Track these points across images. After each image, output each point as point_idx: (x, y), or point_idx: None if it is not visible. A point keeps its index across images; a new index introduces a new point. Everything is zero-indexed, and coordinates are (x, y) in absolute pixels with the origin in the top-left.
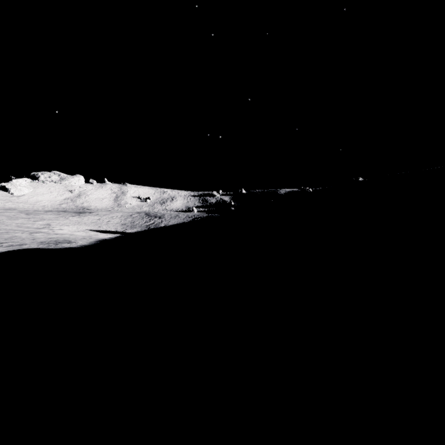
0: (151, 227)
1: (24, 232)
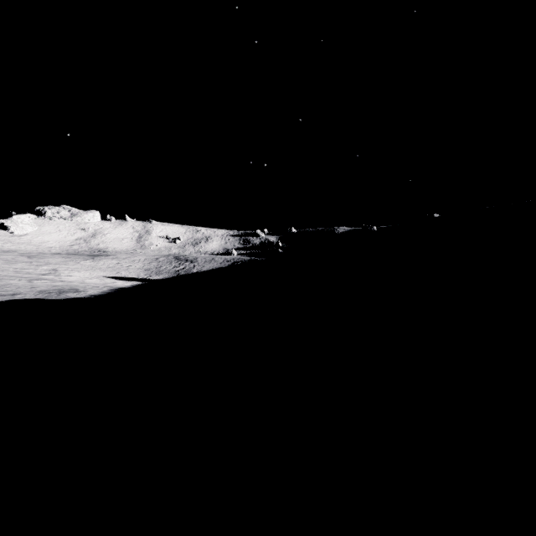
0: (181, 273)
1: (22, 279)
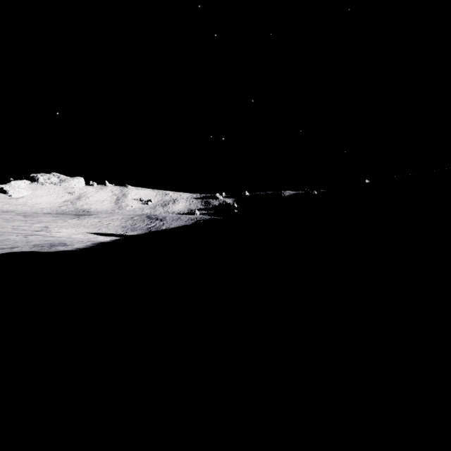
0: (153, 230)
1: (19, 235)
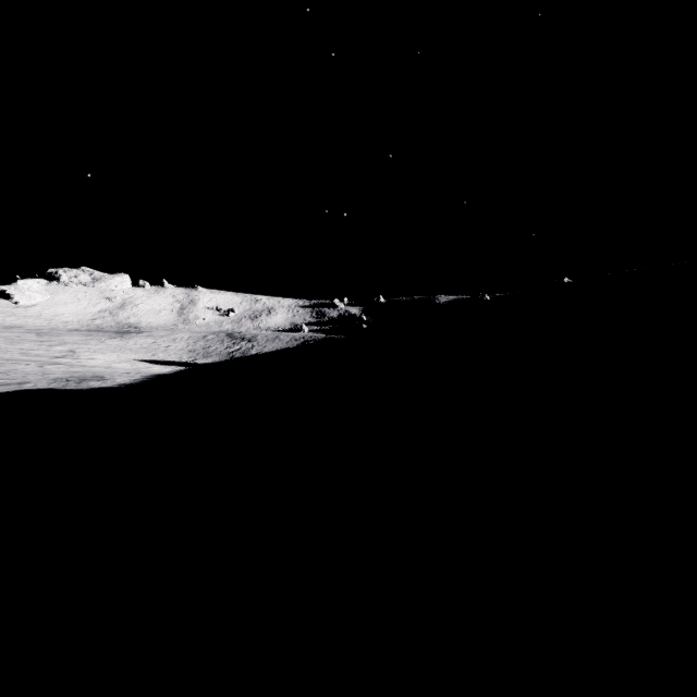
0: (236, 356)
1: (31, 363)
